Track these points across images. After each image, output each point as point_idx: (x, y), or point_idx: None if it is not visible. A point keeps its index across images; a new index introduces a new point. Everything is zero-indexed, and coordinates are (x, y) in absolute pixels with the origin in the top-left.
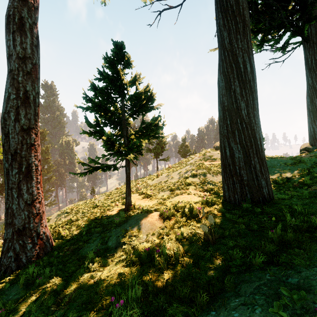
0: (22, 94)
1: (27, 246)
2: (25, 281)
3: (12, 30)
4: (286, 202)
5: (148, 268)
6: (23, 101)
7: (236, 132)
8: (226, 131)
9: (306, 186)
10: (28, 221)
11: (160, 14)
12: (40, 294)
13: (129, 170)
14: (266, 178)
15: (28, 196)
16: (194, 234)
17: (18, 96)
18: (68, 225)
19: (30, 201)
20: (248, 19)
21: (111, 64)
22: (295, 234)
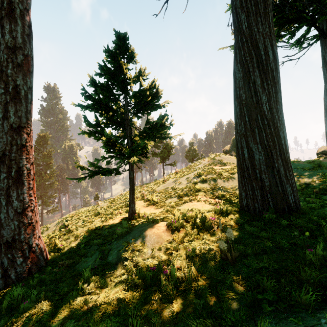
0: (11, 89)
1: (17, 261)
2: (10, 303)
3: (0, 16)
4: (317, 212)
5: (154, 295)
6: (13, 97)
7: (256, 129)
8: (243, 129)
9: None
10: (19, 232)
11: (167, 1)
12: (22, 325)
13: (133, 174)
14: (292, 183)
15: (19, 204)
16: (209, 250)
17: (6, 91)
18: (66, 235)
19: (21, 210)
20: None
21: (113, 57)
22: None
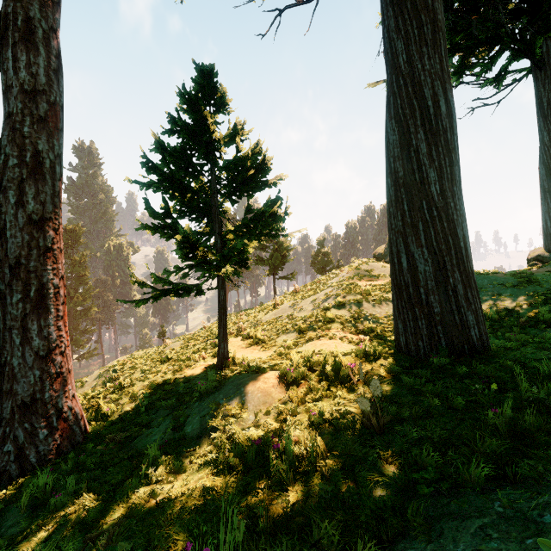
0: (30, 158)
1: (39, 434)
2: (32, 498)
3: (12, 41)
4: (514, 354)
5: (259, 480)
6: (32, 170)
7: (420, 224)
8: (401, 224)
9: (543, 325)
10: (42, 388)
11: (280, 14)
12: (56, 527)
13: (224, 295)
14: (476, 309)
15: (42, 342)
16: (344, 414)
17: (22, 161)
18: (115, 394)
19: (45, 352)
20: (442, 18)
21: (192, 104)
22: (540, 417)
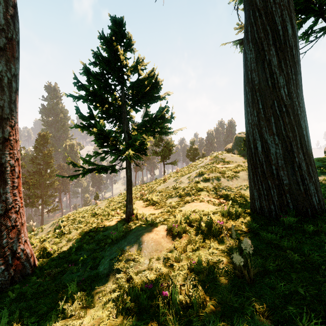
0: None
1: None
2: None
3: None
4: None
5: (149, 325)
6: None
7: (272, 118)
8: (256, 118)
9: None
10: (0, 236)
11: None
12: None
13: (130, 172)
14: (315, 181)
15: (1, 204)
16: (218, 263)
17: None
18: (58, 238)
19: (3, 211)
20: None
21: (109, 45)
22: None
